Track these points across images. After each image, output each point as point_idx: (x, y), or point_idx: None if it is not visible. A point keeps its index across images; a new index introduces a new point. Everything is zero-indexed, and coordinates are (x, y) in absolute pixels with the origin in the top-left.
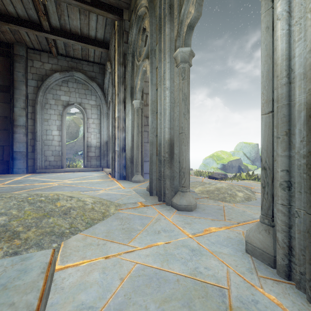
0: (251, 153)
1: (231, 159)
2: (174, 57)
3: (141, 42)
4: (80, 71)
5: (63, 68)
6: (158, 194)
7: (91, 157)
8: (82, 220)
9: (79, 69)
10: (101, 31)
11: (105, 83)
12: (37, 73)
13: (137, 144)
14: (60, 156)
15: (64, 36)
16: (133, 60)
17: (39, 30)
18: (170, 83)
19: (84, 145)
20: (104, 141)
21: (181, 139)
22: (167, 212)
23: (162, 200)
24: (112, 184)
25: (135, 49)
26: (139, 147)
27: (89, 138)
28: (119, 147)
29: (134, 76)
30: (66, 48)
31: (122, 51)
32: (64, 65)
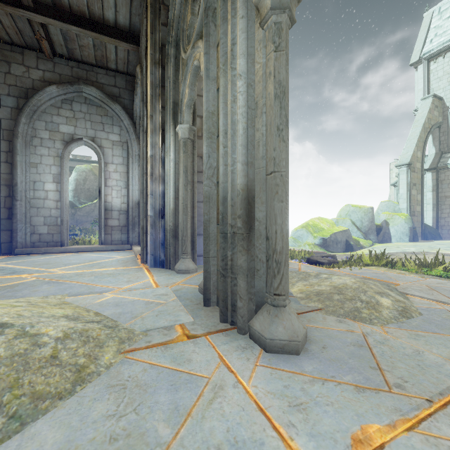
0: (364, 222)
1: (335, 230)
2: (256, 3)
3: (190, 16)
4: (93, 84)
5: (63, 79)
6: (220, 307)
7: (111, 228)
8: (0, 409)
9: (92, 81)
10: (125, 12)
11: (135, 106)
12: (17, 85)
13: (184, 204)
14: (58, 225)
15: (59, 17)
16: (177, 53)
17: (13, 5)
18: (246, 64)
19: (101, 208)
20: (134, 201)
21: (272, 185)
22: (242, 358)
23: (229, 320)
24: (138, 278)
25: (181, 32)
26: (187, 209)
27: (109, 196)
28: (154, 210)
29: (180, 83)
30: (67, 43)
31: (159, 40)
32: (66, 74)
